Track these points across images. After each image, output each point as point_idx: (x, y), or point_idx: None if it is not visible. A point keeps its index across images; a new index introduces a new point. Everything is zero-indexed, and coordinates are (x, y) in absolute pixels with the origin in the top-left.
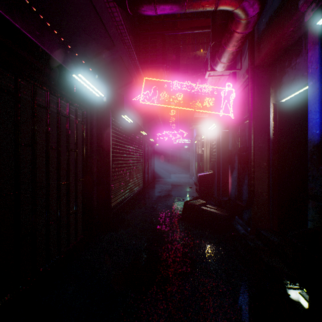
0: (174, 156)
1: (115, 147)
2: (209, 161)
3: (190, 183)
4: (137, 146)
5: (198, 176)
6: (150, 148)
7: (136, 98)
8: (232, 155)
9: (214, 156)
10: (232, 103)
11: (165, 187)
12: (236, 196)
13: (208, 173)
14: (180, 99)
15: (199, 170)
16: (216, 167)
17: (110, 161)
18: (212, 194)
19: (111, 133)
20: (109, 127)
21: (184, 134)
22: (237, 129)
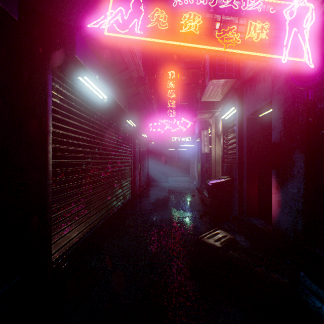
0: (172, 156)
1: (69, 137)
2: (218, 163)
3: (192, 189)
4: (121, 141)
5: (209, 184)
6: (143, 147)
7: (94, 22)
8: (284, 151)
9: (229, 156)
10: (307, 34)
11: (162, 195)
12: (300, 232)
13: (224, 180)
14: (194, 25)
15: (203, 173)
16: (237, 171)
17: (48, 162)
18: (229, 212)
19: (50, 106)
20: (45, 92)
21: (188, 124)
22: (302, 99)
